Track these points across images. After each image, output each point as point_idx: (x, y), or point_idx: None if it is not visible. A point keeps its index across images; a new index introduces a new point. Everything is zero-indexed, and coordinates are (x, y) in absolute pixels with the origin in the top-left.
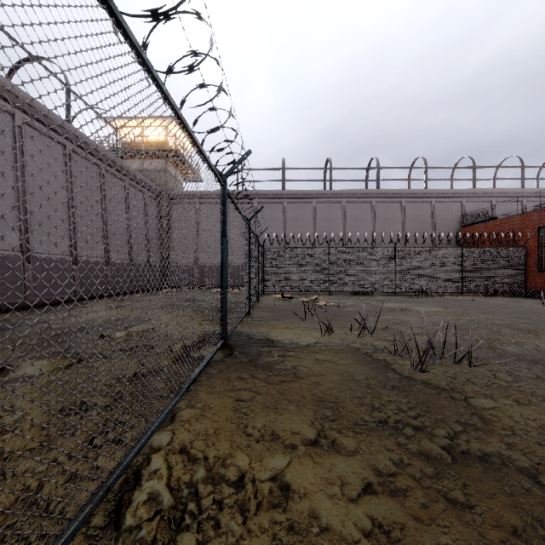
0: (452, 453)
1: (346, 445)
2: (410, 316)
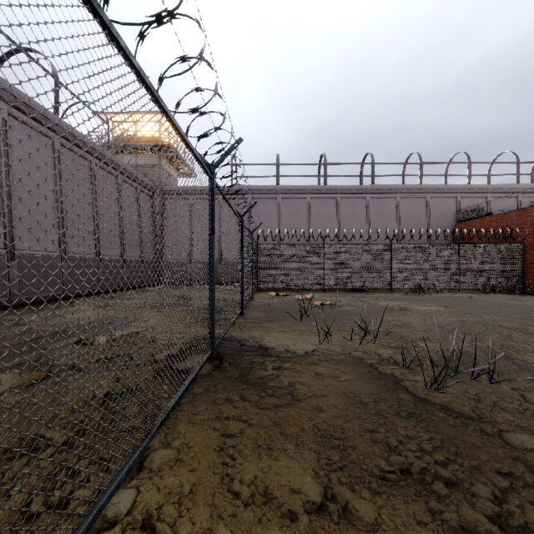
0: (505, 529)
1: (362, 514)
2: (411, 317)
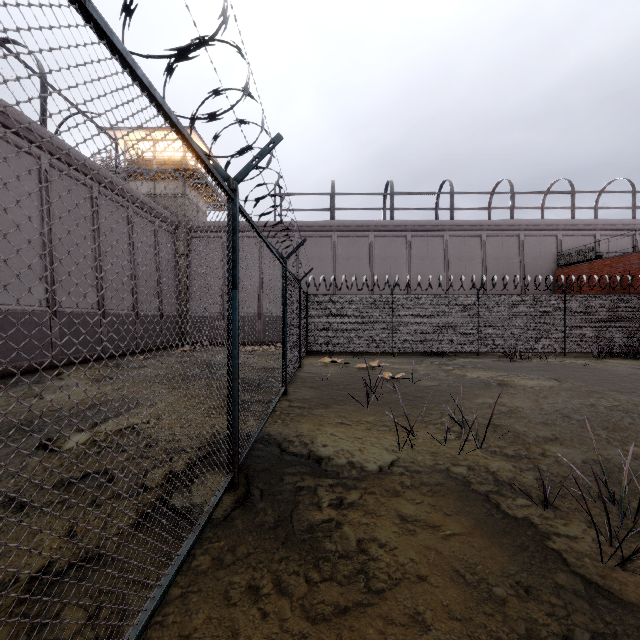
0: None
1: None
2: (518, 398)
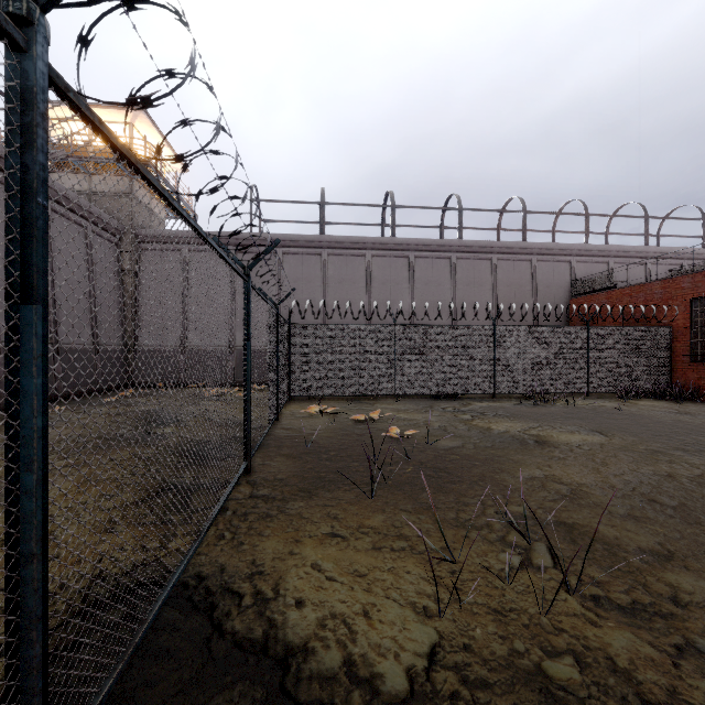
0: None
1: None
2: (573, 466)
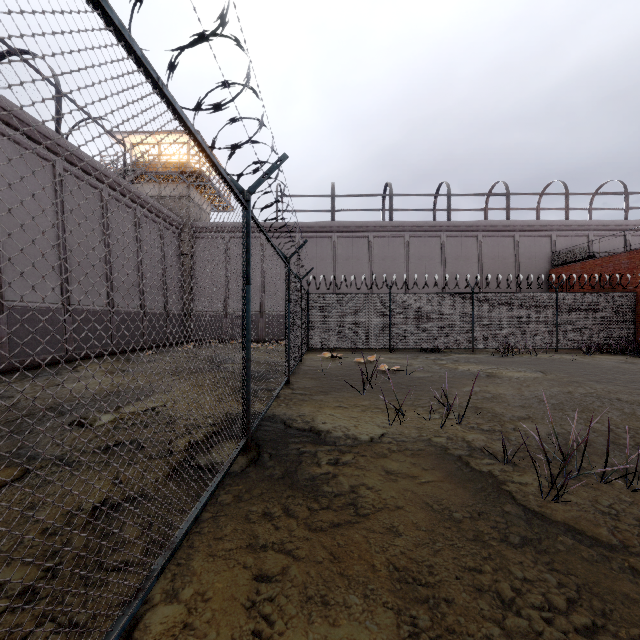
0: None
1: None
2: (503, 386)
